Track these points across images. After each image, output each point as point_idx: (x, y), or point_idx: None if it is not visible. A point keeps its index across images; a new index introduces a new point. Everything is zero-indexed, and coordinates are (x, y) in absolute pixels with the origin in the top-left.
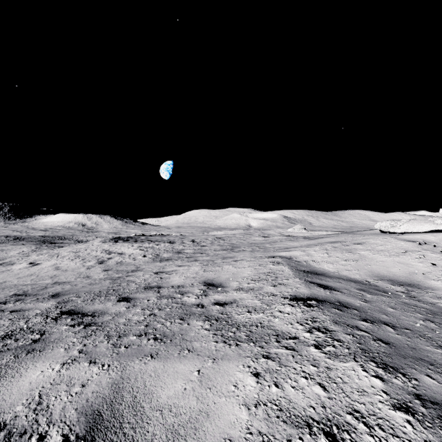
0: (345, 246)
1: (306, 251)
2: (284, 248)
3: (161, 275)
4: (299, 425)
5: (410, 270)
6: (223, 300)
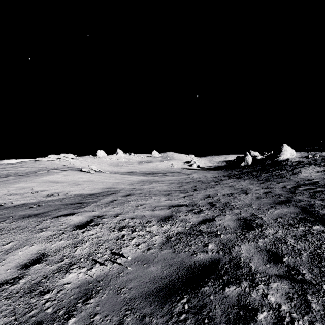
0: (40, 163)
1: (32, 165)
2: (17, 166)
3: (1, 173)
4: (71, 168)
5: (57, 165)
6: (47, 169)
